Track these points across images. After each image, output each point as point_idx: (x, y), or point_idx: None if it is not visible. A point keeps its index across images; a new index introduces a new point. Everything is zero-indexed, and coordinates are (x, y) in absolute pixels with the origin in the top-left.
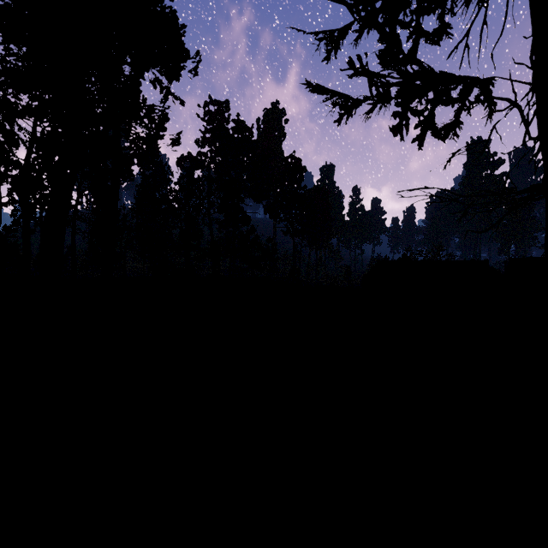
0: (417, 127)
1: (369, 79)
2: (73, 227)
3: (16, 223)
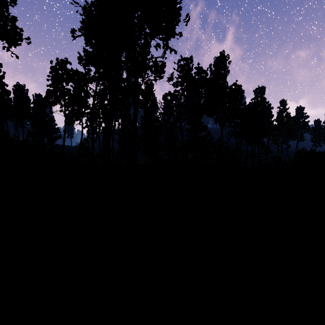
0: None
1: None
2: (112, 137)
3: (89, 136)
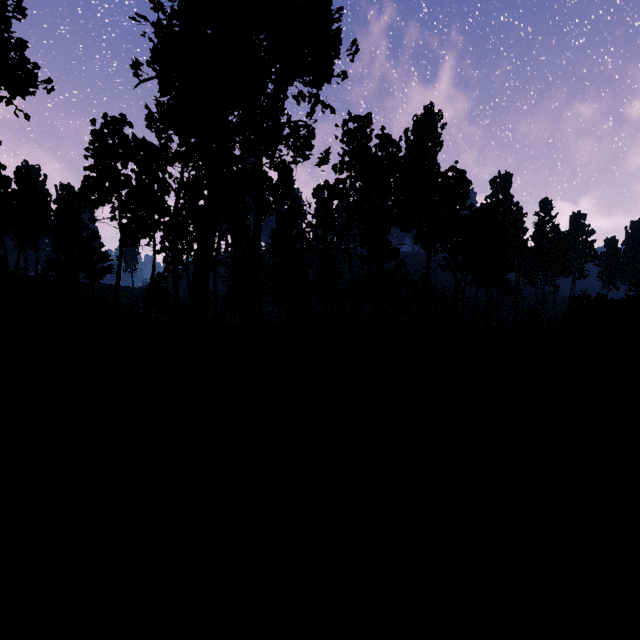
0: None
1: None
2: (214, 271)
3: (167, 269)
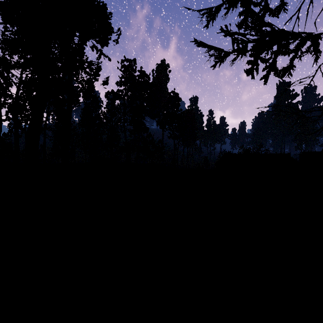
0: (264, 69)
1: (233, 39)
2: (44, 133)
3: (10, 131)
